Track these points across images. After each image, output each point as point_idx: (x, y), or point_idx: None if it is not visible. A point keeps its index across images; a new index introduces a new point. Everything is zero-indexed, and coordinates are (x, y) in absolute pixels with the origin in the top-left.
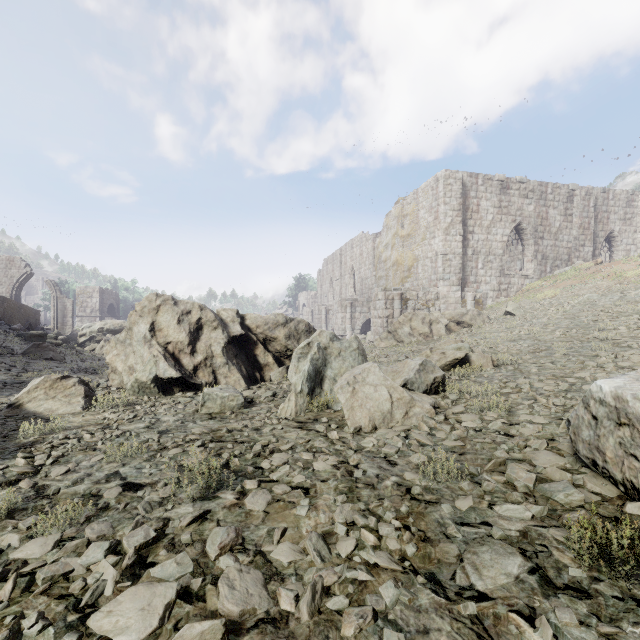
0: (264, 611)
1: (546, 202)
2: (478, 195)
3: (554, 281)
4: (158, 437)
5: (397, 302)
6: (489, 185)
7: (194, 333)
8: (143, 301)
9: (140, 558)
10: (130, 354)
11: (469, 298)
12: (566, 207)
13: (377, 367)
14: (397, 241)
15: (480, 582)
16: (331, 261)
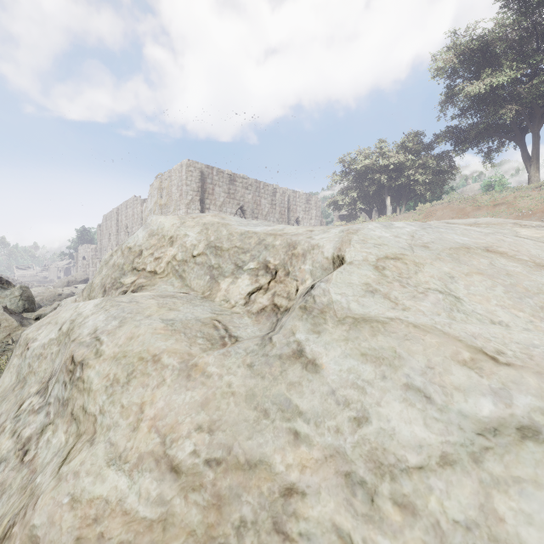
0: None
1: (260, 194)
2: (213, 182)
3: None
4: None
5: None
6: (221, 176)
7: None
8: None
9: None
10: None
11: None
12: (272, 199)
13: (0, 307)
14: (158, 208)
15: None
16: (110, 218)
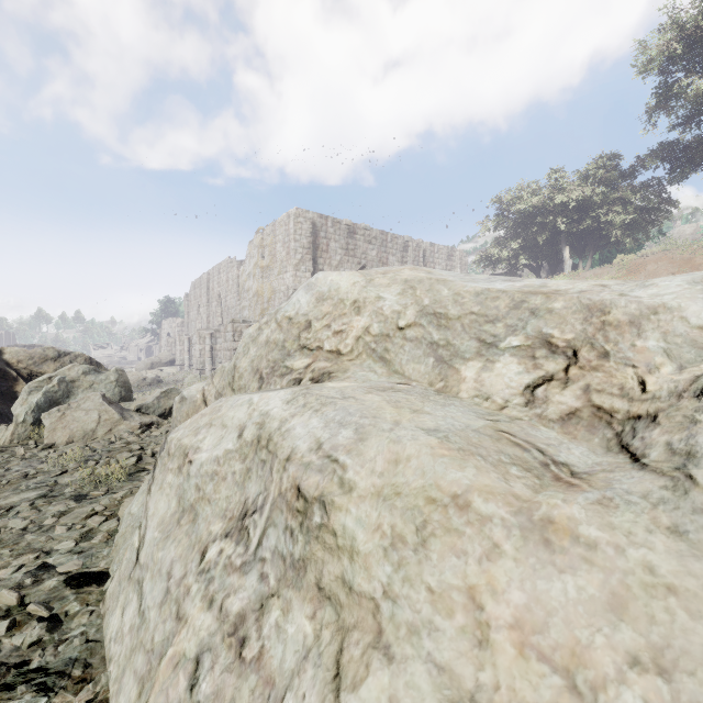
0: None
1: (387, 249)
2: (328, 236)
3: None
4: None
5: None
6: (338, 228)
7: None
8: None
9: None
10: None
11: None
12: (403, 255)
13: (99, 395)
14: (258, 271)
15: (1, 502)
16: (199, 285)
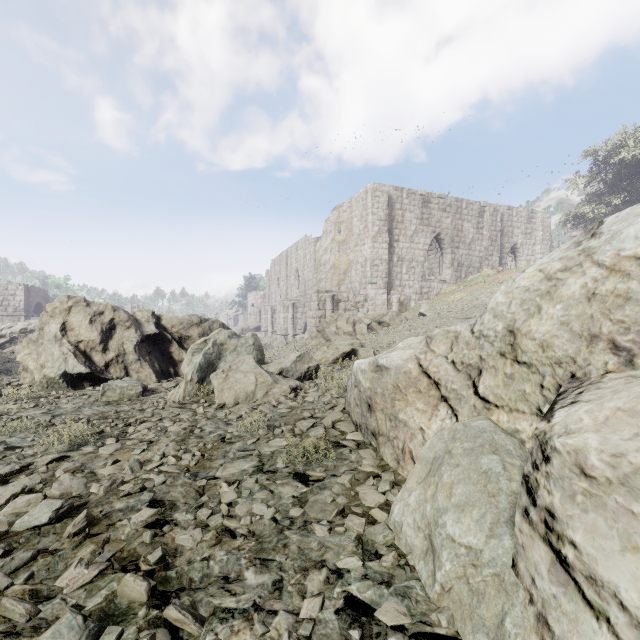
0: (78, 493)
1: (461, 216)
2: (403, 207)
3: (465, 286)
4: (51, 418)
5: (329, 303)
6: (412, 199)
7: (106, 332)
8: (55, 302)
9: (5, 480)
10: (42, 353)
11: (394, 300)
12: (478, 221)
13: (252, 358)
14: (334, 246)
15: (222, 473)
16: (278, 262)
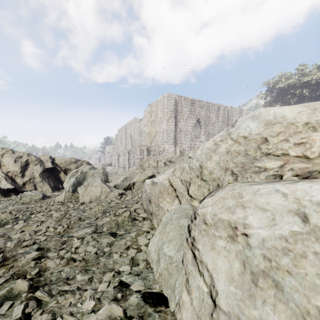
0: (0, 247)
1: (209, 110)
2: (182, 105)
3: None
4: None
5: (145, 152)
6: (186, 101)
7: (24, 167)
8: None
9: None
10: None
11: (177, 150)
12: (217, 113)
13: (99, 179)
14: (149, 123)
15: (76, 234)
16: (121, 130)
